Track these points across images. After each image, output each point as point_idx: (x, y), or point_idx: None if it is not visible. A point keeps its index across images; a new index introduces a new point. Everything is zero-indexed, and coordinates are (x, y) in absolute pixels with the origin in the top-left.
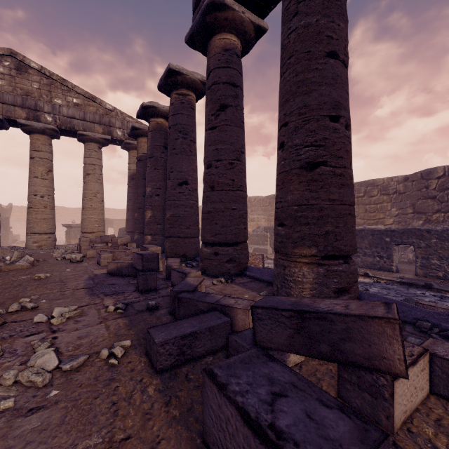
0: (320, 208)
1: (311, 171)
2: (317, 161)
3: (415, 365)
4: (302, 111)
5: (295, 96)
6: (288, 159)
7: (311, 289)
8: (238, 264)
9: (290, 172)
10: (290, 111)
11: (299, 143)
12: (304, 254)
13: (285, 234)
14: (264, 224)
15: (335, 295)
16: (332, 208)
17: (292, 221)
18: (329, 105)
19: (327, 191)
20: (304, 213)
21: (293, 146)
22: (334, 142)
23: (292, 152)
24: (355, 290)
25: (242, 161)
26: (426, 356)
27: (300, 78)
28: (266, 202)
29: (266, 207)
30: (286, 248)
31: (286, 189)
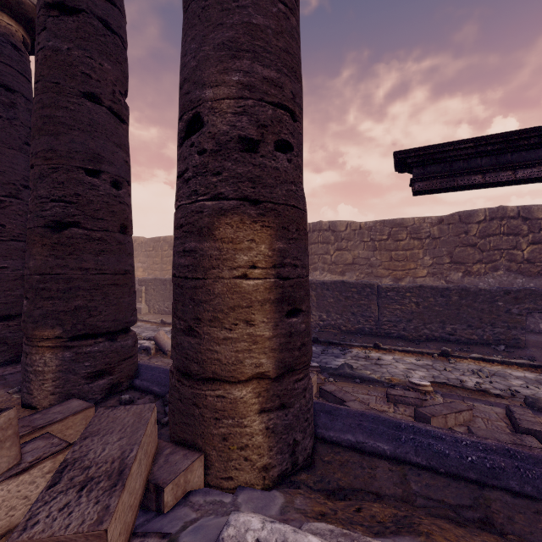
0: (68, 279)
1: (59, 232)
2: (67, 221)
3: (26, 473)
4: (48, 156)
5: (40, 133)
6: (33, 213)
7: (54, 379)
8: (13, 346)
9: (34, 231)
10: (35, 151)
11: (44, 195)
12: (46, 336)
13: (26, 311)
14: (142, 274)
15: (88, 380)
16: (85, 279)
17: (34, 294)
18: (84, 156)
19: (78, 259)
20: (48, 285)
21: (38, 197)
22: (90, 201)
23: (38, 205)
24: (122, 370)
25: (24, 198)
26: (65, 453)
27: (47, 113)
28: (150, 246)
29: (149, 252)
30: (27, 330)
31: (29, 252)
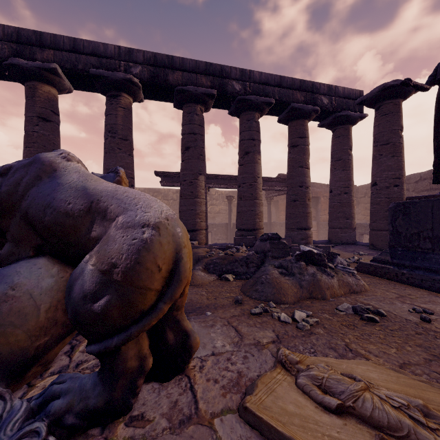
0: None
1: None
2: None
3: None
4: None
5: None
6: None
7: None
8: None
9: None
10: None
11: None
12: None
13: None
14: None
15: None
16: None
17: None
18: None
19: None
20: None
21: None
22: None
23: None
24: None
25: None
26: None
27: None
28: None
29: None
30: None
31: None
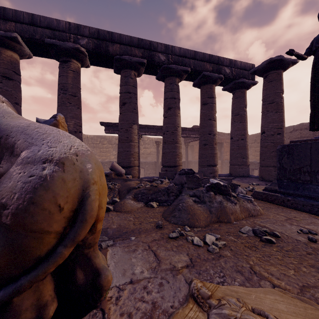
0: None
1: None
2: None
3: None
4: None
5: None
6: None
7: None
8: None
9: None
10: None
11: None
12: None
13: None
14: None
15: None
16: None
17: None
18: None
19: None
20: None
21: None
22: None
23: None
24: None
25: None
26: None
27: None
28: None
29: None
30: None
31: None
